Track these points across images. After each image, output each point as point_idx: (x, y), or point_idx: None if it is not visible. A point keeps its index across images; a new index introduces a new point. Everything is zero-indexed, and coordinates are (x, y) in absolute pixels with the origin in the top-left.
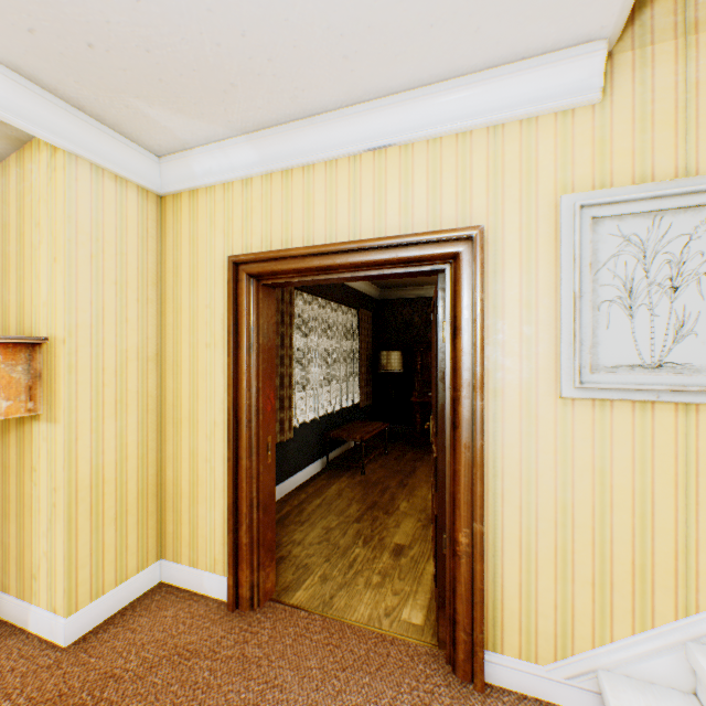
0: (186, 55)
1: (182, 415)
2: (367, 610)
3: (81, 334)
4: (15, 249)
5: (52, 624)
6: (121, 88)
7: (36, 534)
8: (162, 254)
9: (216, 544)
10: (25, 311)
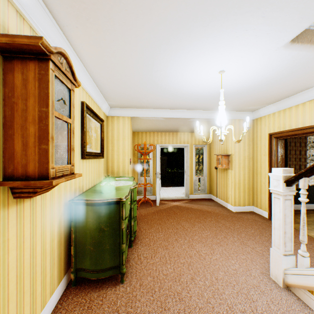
0: (254, 101)
1: (257, 172)
2: (313, 234)
3: (236, 153)
4: (225, 138)
5: (231, 207)
6: (243, 107)
7: (228, 190)
8: (253, 133)
9: (265, 204)
10: (226, 149)
